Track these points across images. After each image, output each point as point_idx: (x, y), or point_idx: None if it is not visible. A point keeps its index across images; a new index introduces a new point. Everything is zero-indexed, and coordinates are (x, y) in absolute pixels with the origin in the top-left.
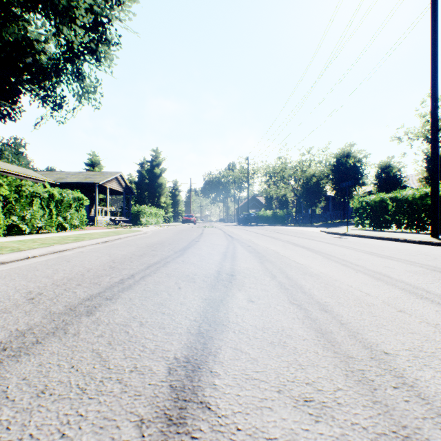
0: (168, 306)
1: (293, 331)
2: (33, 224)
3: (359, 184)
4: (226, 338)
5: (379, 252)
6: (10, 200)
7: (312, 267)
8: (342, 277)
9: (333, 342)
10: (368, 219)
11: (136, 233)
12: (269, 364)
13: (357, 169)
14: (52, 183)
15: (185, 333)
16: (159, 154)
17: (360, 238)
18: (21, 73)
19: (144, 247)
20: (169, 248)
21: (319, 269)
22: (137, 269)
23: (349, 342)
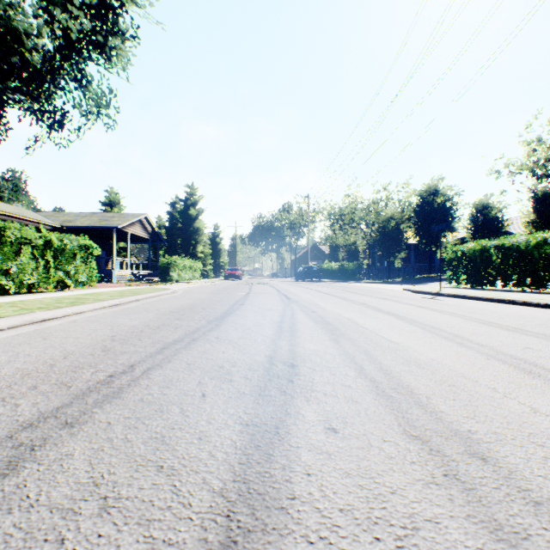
0: (173, 447)
1: (443, 536)
2: (22, 281)
3: (449, 229)
4: None
5: (500, 322)
6: None
7: (415, 349)
8: (470, 369)
9: None
10: (465, 274)
11: (161, 292)
12: None
13: (447, 209)
14: (56, 227)
15: (192, 547)
16: (195, 190)
17: (460, 299)
18: (5, 77)
19: (166, 313)
20: (201, 315)
21: (427, 352)
22: (144, 352)
23: None
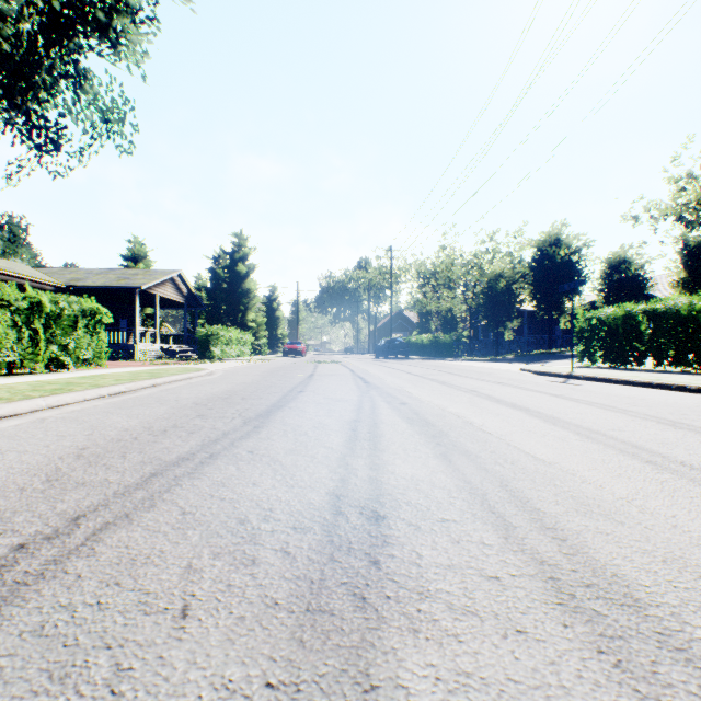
0: None
1: None
2: None
3: (576, 290)
4: None
5: (687, 420)
6: None
7: (586, 477)
8: None
9: None
10: (602, 348)
11: (192, 374)
12: None
13: (573, 265)
14: (60, 288)
15: None
16: (245, 240)
17: (603, 383)
18: None
19: (187, 405)
20: (237, 409)
21: (609, 483)
22: (115, 485)
23: None
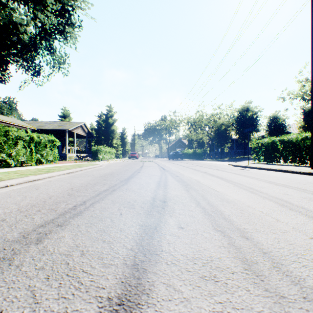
0: (109, 234)
1: (222, 262)
2: (18, 160)
3: (255, 130)
4: (159, 271)
5: (276, 181)
6: (0, 142)
7: (227, 194)
8: (253, 203)
9: (262, 276)
10: (263, 155)
11: (94, 166)
12: (202, 307)
13: (254, 119)
14: (34, 130)
15: (120, 265)
16: (112, 108)
17: (258, 169)
18: (8, 48)
19: (98, 177)
20: (116, 178)
21: (233, 196)
22: (89, 196)
23: (276, 276)
